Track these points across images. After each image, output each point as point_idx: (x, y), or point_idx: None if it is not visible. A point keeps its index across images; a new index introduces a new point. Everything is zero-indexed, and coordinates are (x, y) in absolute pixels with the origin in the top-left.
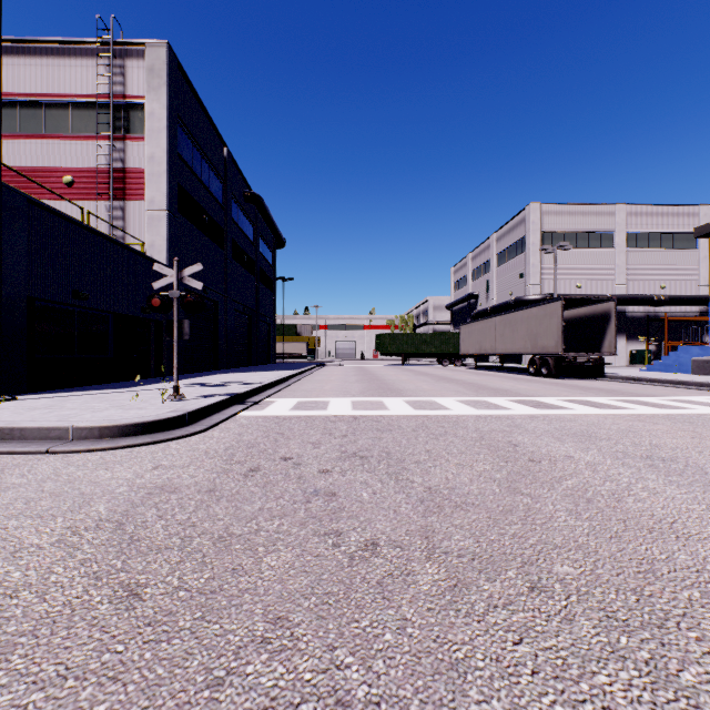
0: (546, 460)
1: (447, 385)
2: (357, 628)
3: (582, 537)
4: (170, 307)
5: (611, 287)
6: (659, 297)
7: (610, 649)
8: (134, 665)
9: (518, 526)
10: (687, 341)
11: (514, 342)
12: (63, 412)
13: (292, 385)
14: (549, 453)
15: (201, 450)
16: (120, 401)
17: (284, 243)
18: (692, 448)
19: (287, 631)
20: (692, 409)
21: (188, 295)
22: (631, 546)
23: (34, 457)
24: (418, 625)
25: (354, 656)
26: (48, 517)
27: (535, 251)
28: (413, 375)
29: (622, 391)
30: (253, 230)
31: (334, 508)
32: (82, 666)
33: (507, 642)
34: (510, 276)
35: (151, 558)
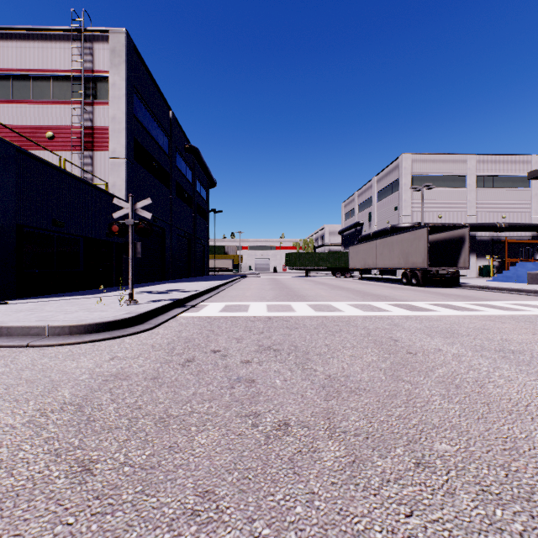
0: (420, 353)
1: (340, 292)
2: (273, 501)
3: (455, 418)
4: (126, 232)
5: (464, 217)
6: (501, 225)
7: (488, 521)
8: (82, 536)
9: (402, 408)
10: (523, 258)
11: (390, 259)
12: (42, 313)
13: (221, 292)
14: (422, 346)
15: (148, 344)
16: (87, 304)
17: (215, 184)
18: (535, 343)
19: (214, 504)
20: (530, 311)
21: (140, 223)
22: (496, 426)
23: (17, 350)
24: (324, 498)
25: (270, 528)
26: (22, 401)
27: (406, 190)
28: (313, 284)
29: (475, 296)
30: (191, 174)
31: (253, 393)
32: (37, 537)
33: (400, 515)
34: (387, 209)
35: (103, 437)
